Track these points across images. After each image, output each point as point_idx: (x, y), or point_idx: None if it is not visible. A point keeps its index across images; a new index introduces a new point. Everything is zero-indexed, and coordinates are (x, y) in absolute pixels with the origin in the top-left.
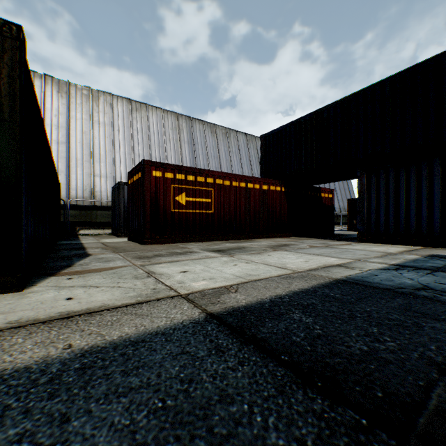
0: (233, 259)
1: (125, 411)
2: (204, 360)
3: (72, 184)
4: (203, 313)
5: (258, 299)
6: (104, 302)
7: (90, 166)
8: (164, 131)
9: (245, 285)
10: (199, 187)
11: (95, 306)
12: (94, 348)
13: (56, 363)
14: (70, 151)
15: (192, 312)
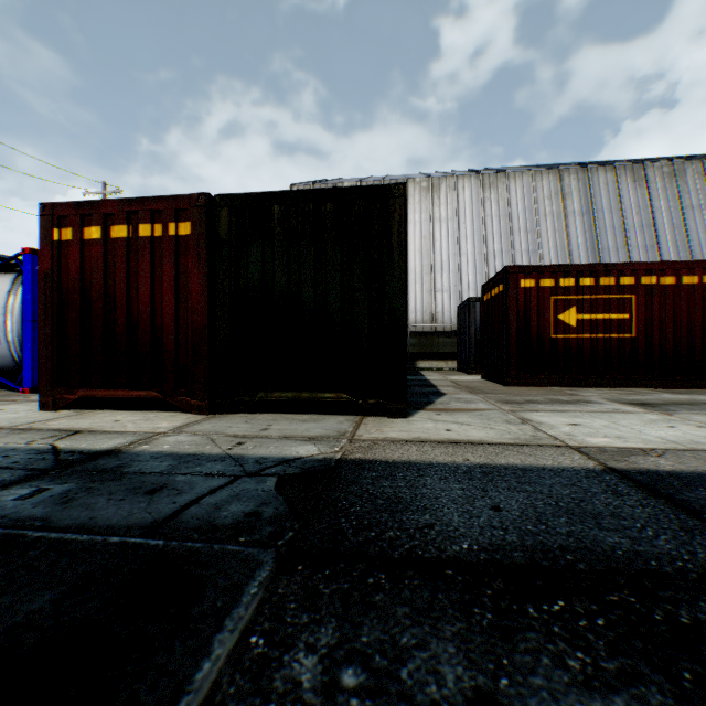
0: (669, 419)
1: (525, 498)
2: (596, 494)
3: (411, 305)
4: (599, 465)
5: (695, 469)
6: (482, 437)
7: (430, 279)
8: (534, 205)
9: (679, 452)
10: (602, 295)
11: (474, 439)
12: (487, 465)
13: (462, 466)
14: (408, 265)
15: (584, 462)
